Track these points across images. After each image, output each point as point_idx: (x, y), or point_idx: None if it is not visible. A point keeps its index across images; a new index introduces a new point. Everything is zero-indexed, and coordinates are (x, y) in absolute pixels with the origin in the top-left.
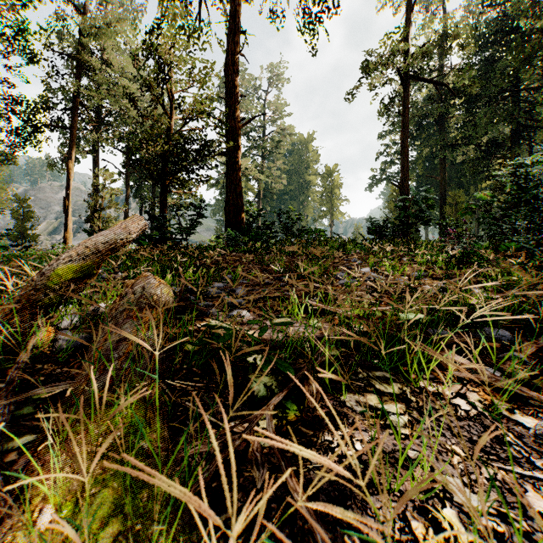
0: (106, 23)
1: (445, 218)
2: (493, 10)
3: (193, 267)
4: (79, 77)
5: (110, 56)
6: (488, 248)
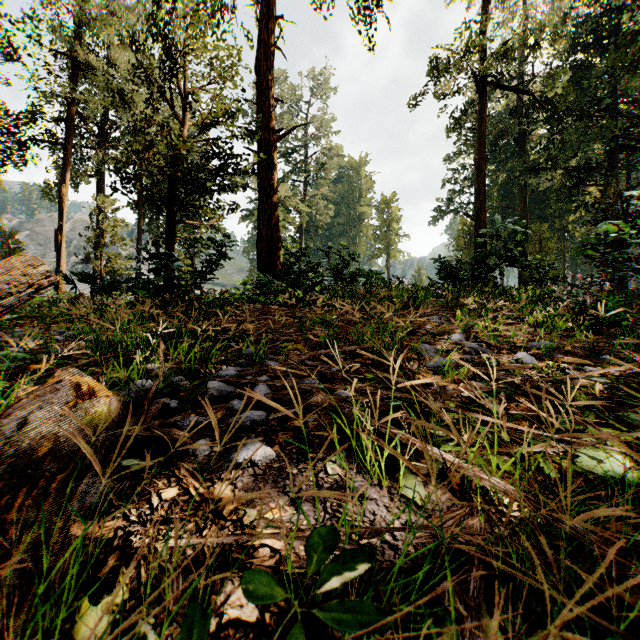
0: (110, 13)
1: (526, 258)
2: (584, 6)
3: (185, 341)
4: (75, 80)
5: (115, 54)
6: (622, 301)
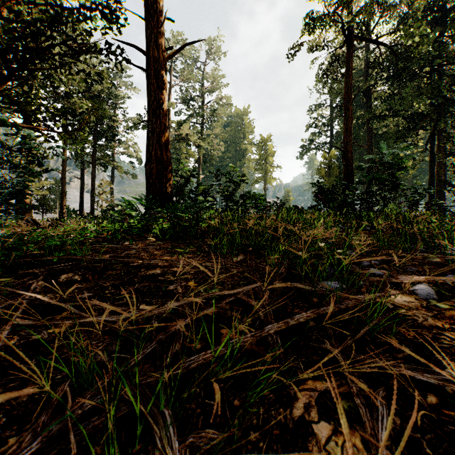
0: None
1: (372, 184)
2: None
3: None
4: None
5: None
6: None
